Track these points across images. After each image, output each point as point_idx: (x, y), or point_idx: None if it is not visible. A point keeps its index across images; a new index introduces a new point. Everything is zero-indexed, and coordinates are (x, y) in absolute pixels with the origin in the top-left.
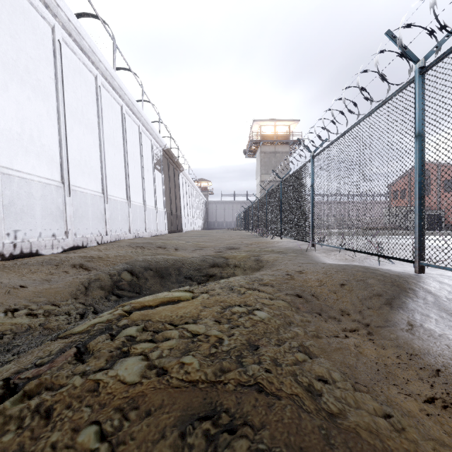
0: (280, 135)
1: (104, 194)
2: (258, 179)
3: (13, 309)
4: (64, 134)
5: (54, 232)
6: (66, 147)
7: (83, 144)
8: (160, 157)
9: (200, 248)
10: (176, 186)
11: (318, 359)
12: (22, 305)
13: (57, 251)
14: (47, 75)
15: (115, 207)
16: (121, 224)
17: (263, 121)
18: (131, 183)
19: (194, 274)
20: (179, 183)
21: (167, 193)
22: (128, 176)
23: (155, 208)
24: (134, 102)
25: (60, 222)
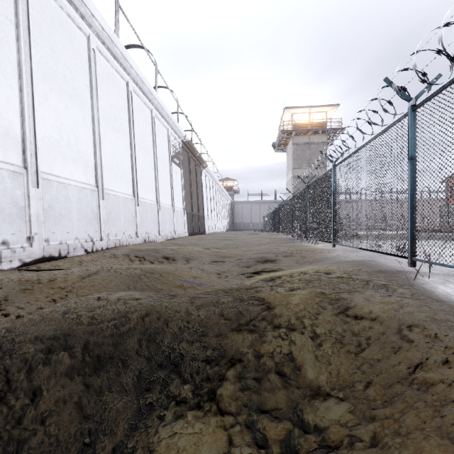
0: (316, 123)
1: (98, 187)
2: (289, 174)
3: None
4: (30, 100)
5: (5, 238)
6: (33, 118)
7: (66, 119)
8: (179, 150)
9: (220, 258)
10: (199, 183)
11: None
12: None
13: (10, 266)
14: (0, 12)
15: (115, 205)
16: (125, 226)
17: (296, 108)
18: (139, 177)
19: (189, 354)
20: (202, 181)
21: (187, 190)
22: (136, 167)
23: (172, 207)
24: (144, 78)
25: (18, 224)
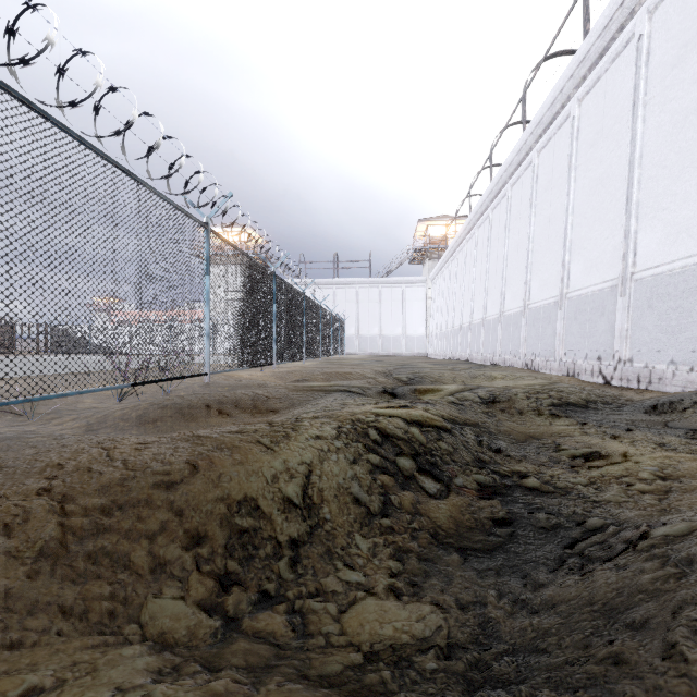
0: None
1: None
2: None
3: (676, 477)
4: None
5: None
6: None
7: None
8: None
9: None
10: None
11: (303, 406)
12: (690, 483)
13: None
14: None
15: None
16: None
17: None
18: None
19: None
20: None
21: None
22: None
23: None
24: None
25: None
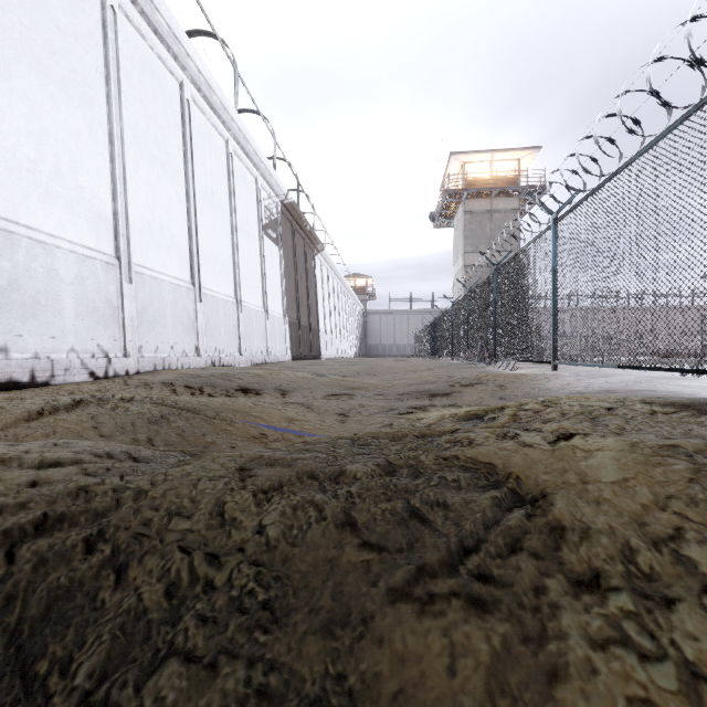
0: (503, 178)
1: (119, 260)
2: (457, 263)
3: None
4: None
5: None
6: None
7: (51, 124)
8: (277, 217)
9: (346, 390)
10: (310, 276)
11: None
12: None
13: None
14: None
15: (156, 296)
16: (174, 335)
17: (469, 153)
18: (203, 252)
19: None
20: (315, 273)
21: (290, 285)
22: (197, 233)
23: (264, 310)
24: (212, 81)
25: None
